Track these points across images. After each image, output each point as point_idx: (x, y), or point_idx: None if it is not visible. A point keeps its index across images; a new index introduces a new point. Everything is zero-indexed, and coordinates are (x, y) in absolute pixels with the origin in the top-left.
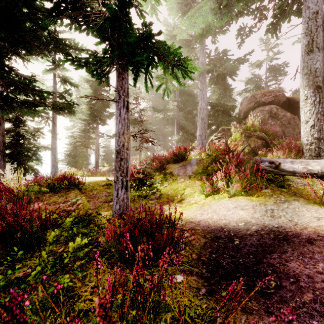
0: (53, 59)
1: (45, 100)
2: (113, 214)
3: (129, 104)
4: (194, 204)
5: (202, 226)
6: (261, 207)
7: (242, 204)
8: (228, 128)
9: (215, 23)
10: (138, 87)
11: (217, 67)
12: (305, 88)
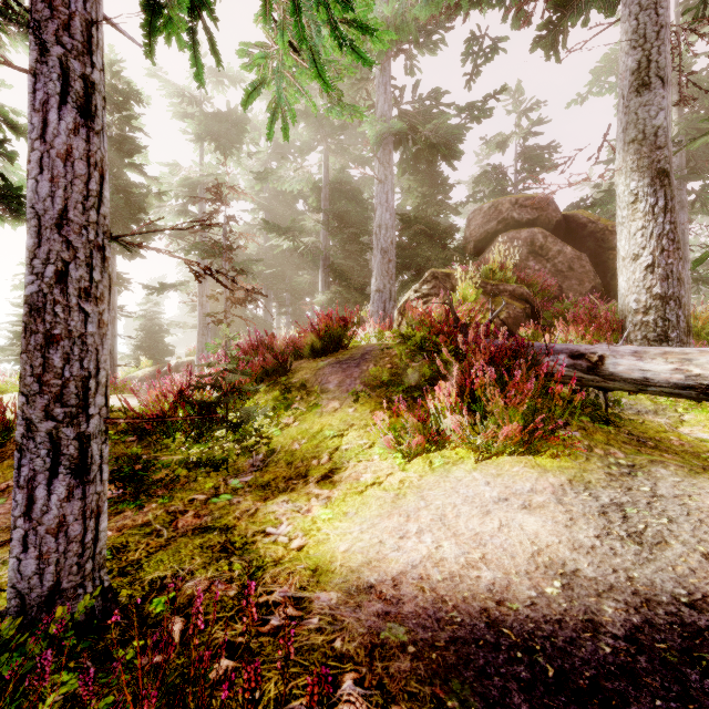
0: None
1: None
2: (8, 597)
3: (100, 100)
4: (371, 489)
5: (412, 616)
6: (582, 495)
7: (520, 487)
8: (446, 273)
9: (418, 9)
10: (232, 174)
11: (417, 131)
12: (631, 176)
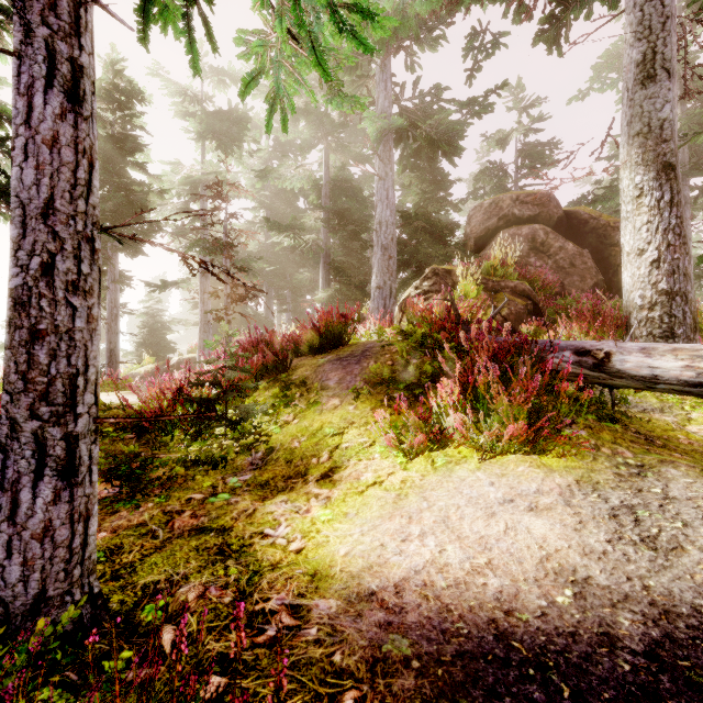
0: None
1: None
2: None
3: (89, 84)
4: (372, 489)
5: (415, 626)
6: (591, 497)
7: (526, 488)
8: (447, 270)
9: (419, 4)
10: (234, 173)
11: (418, 128)
12: (635, 170)
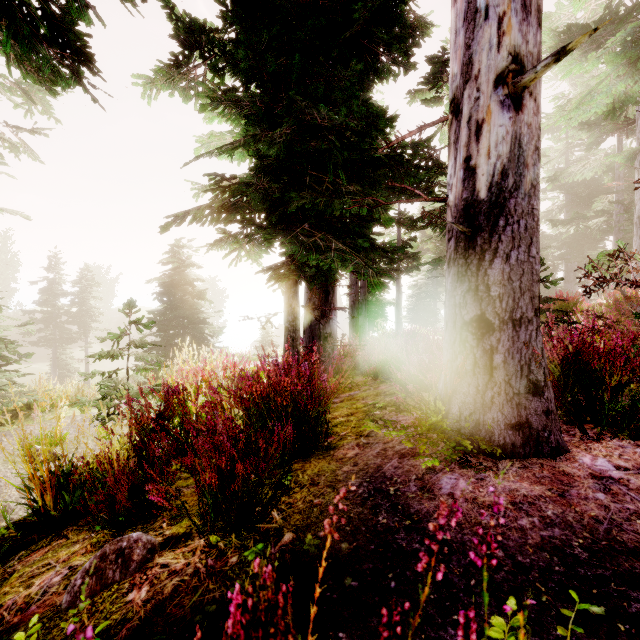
0: (399, 212)
1: (396, 262)
2: None
3: None
4: None
5: None
6: None
7: None
8: None
9: (636, 87)
10: None
11: None
12: None
